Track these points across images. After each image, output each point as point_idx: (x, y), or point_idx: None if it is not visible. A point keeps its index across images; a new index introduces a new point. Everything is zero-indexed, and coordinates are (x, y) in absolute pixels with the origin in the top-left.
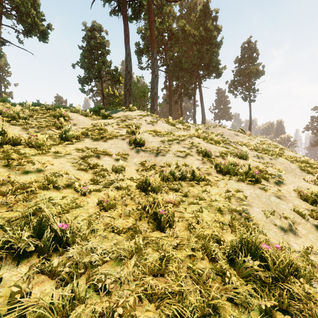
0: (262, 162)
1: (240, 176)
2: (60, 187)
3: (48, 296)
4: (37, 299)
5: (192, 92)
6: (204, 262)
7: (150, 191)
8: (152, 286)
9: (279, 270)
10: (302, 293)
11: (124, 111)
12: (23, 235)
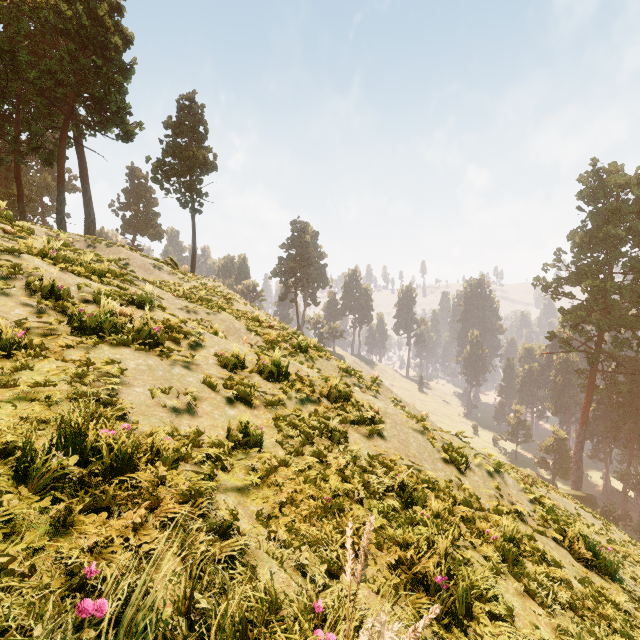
0: (194, 319)
1: (124, 337)
2: None
3: None
4: None
5: (55, 150)
6: None
7: None
8: None
9: (119, 458)
10: (150, 480)
11: None
12: None
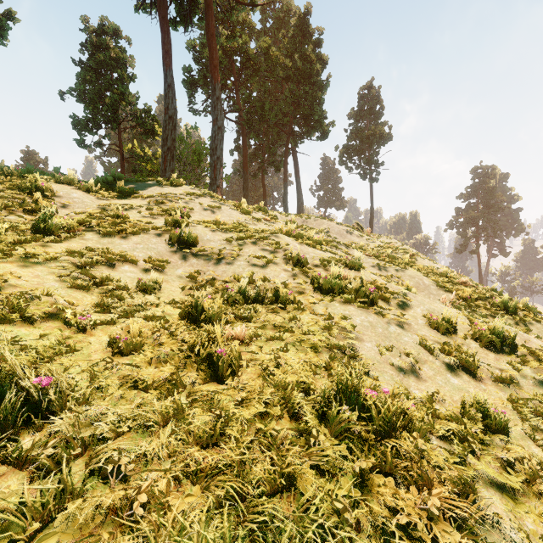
0: (385, 276)
1: (348, 296)
2: (35, 317)
3: (14, 495)
4: None
5: (282, 160)
6: (283, 422)
7: (205, 322)
8: (199, 461)
9: (386, 422)
10: (414, 452)
11: (162, 185)
12: None
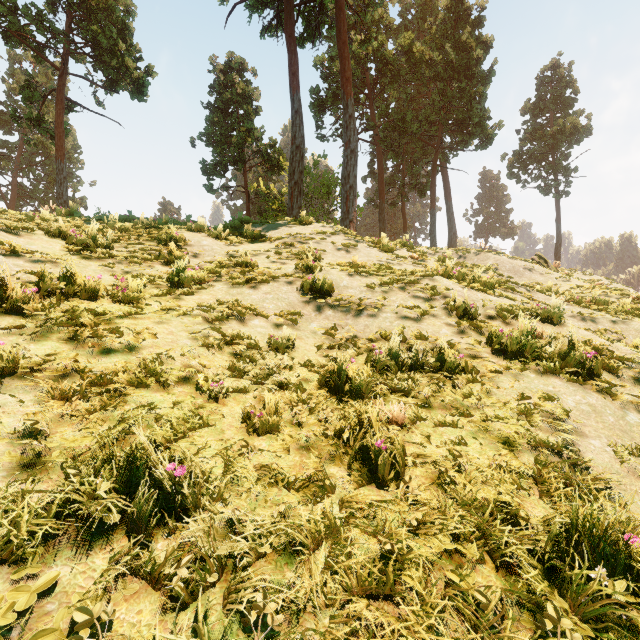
0: (593, 330)
1: (549, 363)
2: (169, 381)
3: (146, 628)
4: (123, 635)
5: (428, 182)
6: (484, 570)
7: (349, 393)
8: (370, 626)
9: None
10: None
11: (289, 225)
12: (99, 486)
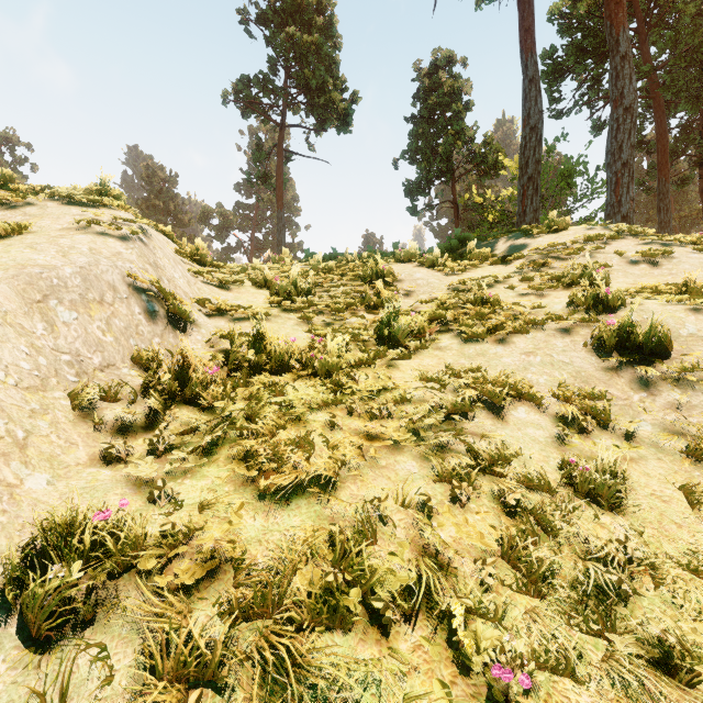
0: None
1: None
2: (389, 615)
3: None
4: None
5: None
6: None
7: None
8: None
9: None
10: None
11: (531, 235)
12: None
